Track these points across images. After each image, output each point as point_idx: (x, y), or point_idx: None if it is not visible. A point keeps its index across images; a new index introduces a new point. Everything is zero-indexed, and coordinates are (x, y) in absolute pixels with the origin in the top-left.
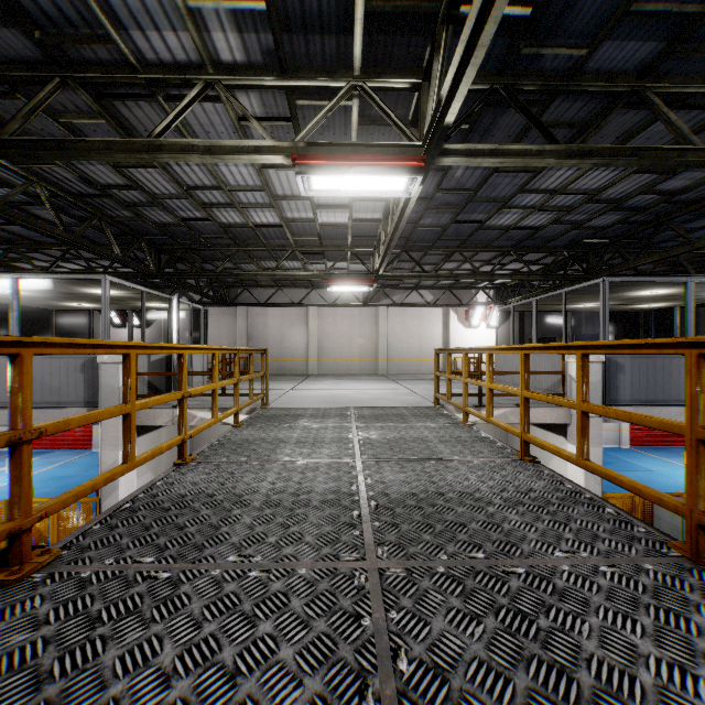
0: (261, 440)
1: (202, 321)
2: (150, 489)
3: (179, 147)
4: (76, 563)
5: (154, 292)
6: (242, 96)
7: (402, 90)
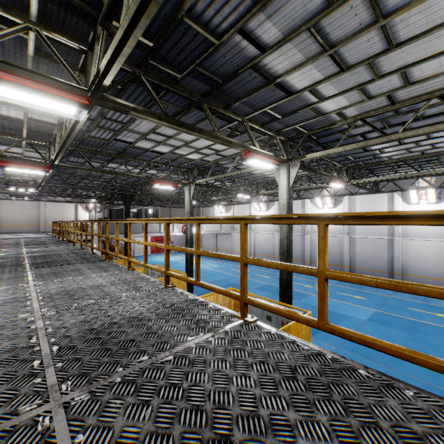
0: None
1: None
2: None
3: None
4: None
5: None
6: None
7: None
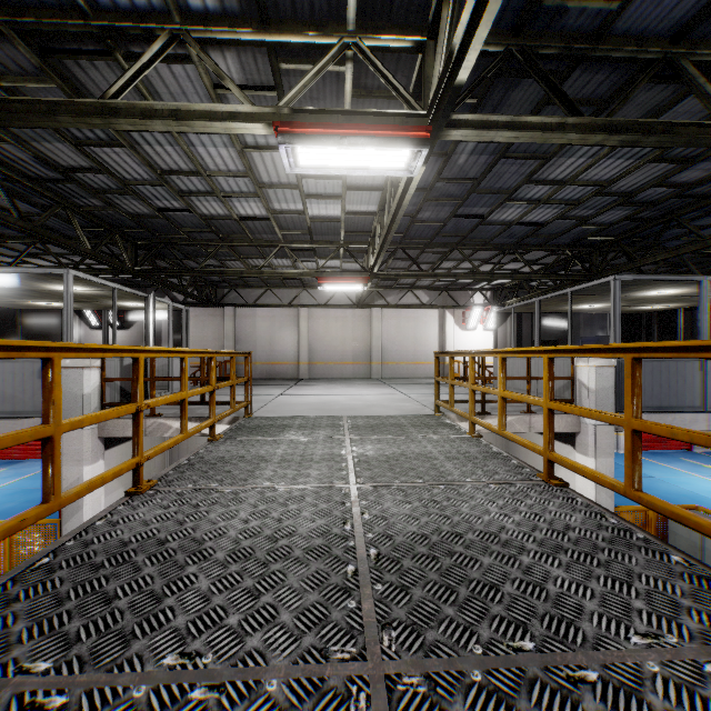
0: (239, 458)
1: (183, 321)
2: (84, 533)
3: (138, 110)
4: None
5: (128, 289)
6: (217, 57)
7: (403, 52)
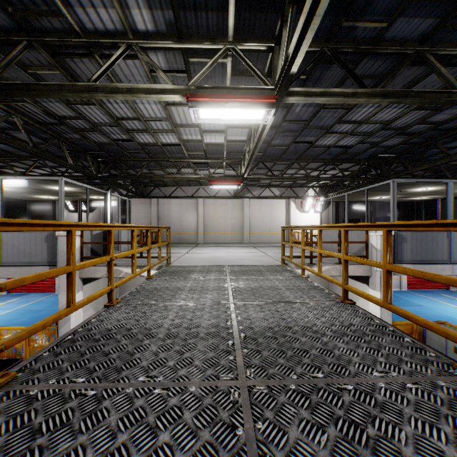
0: (165, 288)
1: (127, 207)
2: (86, 325)
3: (109, 88)
4: (28, 383)
5: (95, 188)
6: (153, 55)
7: (261, 51)
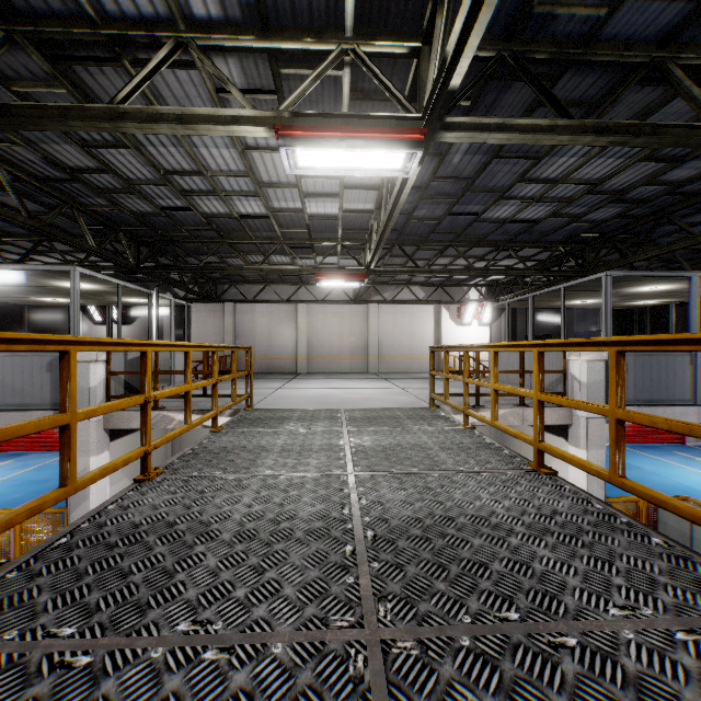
0: (241, 448)
1: (185, 317)
2: (98, 516)
3: (145, 115)
4: None
5: (132, 286)
6: (220, 62)
7: (399, 57)
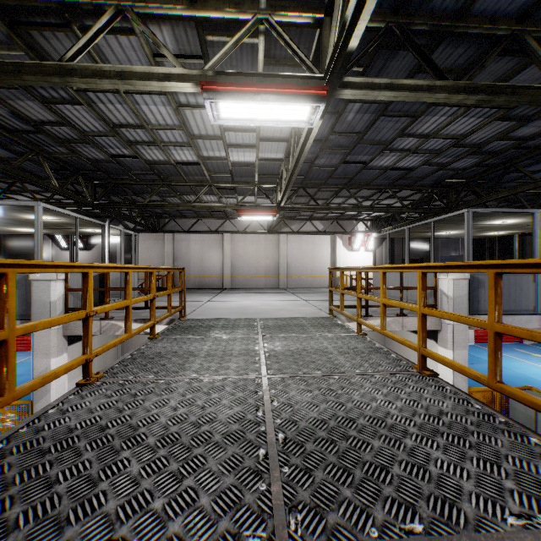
0: (173, 353)
1: (133, 244)
2: (37, 420)
3: (90, 71)
4: None
5: (88, 218)
6: (155, 30)
7: (305, 27)
